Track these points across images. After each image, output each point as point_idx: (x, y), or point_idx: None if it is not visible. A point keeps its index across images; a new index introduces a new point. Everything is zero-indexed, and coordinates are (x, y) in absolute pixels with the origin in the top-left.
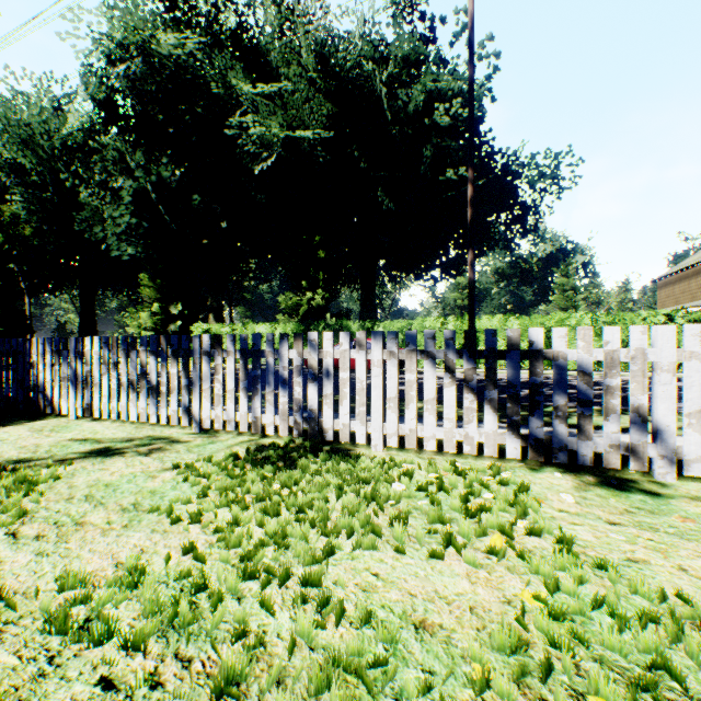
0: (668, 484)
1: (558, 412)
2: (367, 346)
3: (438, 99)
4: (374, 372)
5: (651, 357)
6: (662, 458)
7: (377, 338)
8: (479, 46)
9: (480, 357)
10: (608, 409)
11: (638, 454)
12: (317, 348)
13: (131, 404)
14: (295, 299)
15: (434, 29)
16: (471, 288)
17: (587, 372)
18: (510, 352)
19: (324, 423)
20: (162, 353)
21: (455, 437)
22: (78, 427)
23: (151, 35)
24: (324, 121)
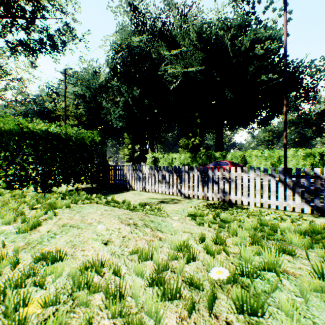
0: None
1: None
2: (225, 164)
3: (257, 42)
4: (250, 181)
5: None
6: None
7: (251, 169)
8: (279, 10)
9: (293, 177)
10: None
11: None
12: (228, 172)
13: (159, 187)
14: (186, 141)
15: (254, 7)
16: (285, 147)
17: None
18: (306, 176)
19: (231, 197)
20: (170, 171)
21: (283, 204)
22: (144, 194)
23: (131, 40)
24: (200, 62)
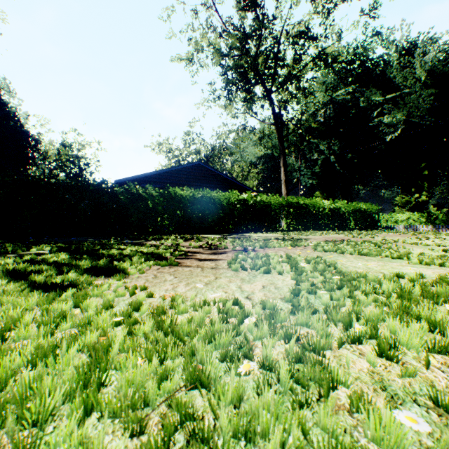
0: None
1: None
2: None
3: None
4: None
5: None
6: None
7: None
8: None
9: None
10: None
11: None
12: None
13: None
14: (405, 198)
15: None
16: None
17: None
18: None
19: None
20: (443, 228)
21: None
22: None
23: (336, 95)
24: (430, 102)
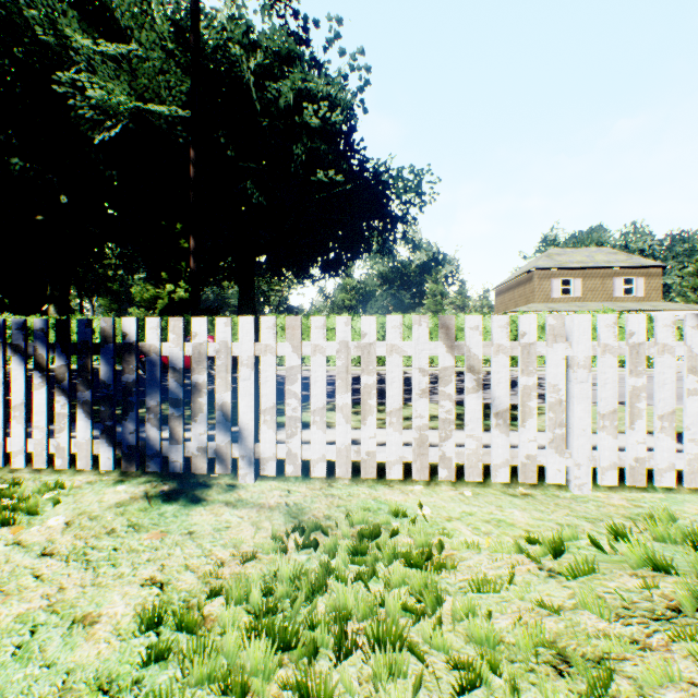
0: (241, 487)
1: (151, 414)
2: None
3: (308, 99)
4: None
5: (237, 351)
6: (243, 458)
7: None
8: (351, 57)
9: (77, 352)
10: (197, 408)
11: (223, 455)
12: None
13: None
14: (153, 291)
15: (308, 29)
16: (192, 278)
17: (178, 368)
18: (105, 345)
19: None
20: None
21: (46, 450)
22: None
23: None
24: (184, 98)
